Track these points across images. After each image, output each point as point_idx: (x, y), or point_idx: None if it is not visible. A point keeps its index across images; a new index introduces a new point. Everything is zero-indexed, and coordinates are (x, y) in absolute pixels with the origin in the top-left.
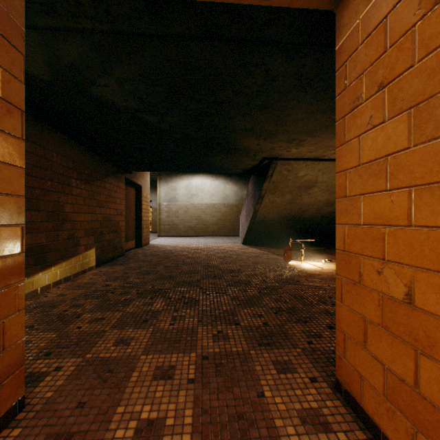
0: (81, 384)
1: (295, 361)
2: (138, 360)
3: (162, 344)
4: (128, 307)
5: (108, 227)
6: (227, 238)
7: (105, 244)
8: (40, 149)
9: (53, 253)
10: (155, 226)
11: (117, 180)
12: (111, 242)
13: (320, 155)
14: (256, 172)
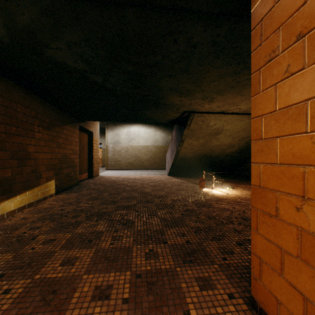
0: (25, 307)
1: (214, 278)
2: (80, 280)
3: (102, 263)
4: (77, 229)
5: (65, 163)
6: (156, 170)
7: (63, 176)
8: (6, 101)
9: (18, 184)
10: (104, 162)
11: (73, 127)
12: (68, 174)
13: (226, 109)
14: (178, 122)
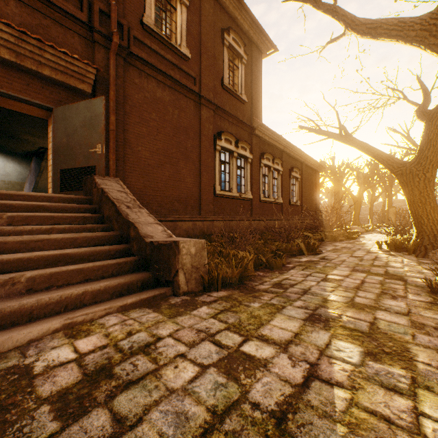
0: None
1: None
2: None
3: None
4: None
5: None
6: None
7: None
8: None
9: None
10: None
11: None
12: None
13: None
14: (37, 155)
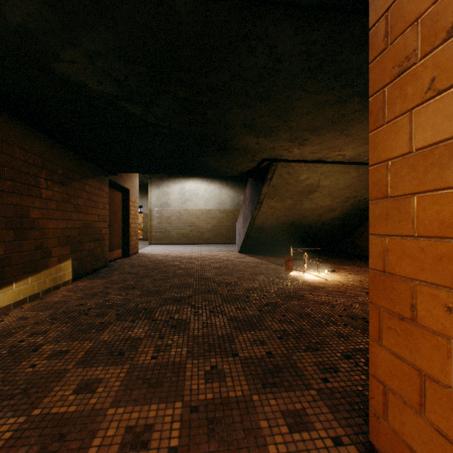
0: None
1: (310, 411)
2: (103, 417)
3: (139, 388)
4: (103, 334)
5: (88, 235)
6: (223, 245)
7: (84, 254)
8: None
9: (14, 267)
10: (146, 233)
11: (99, 182)
12: (92, 252)
13: (324, 156)
14: (254, 176)
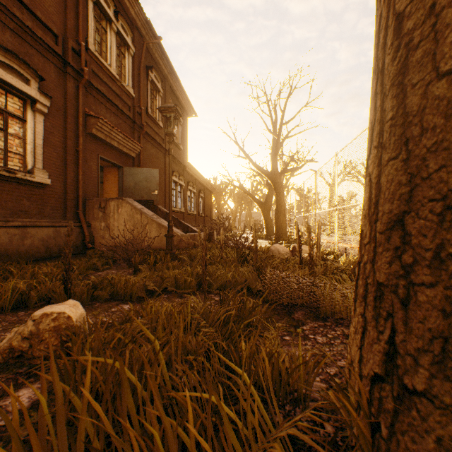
0: None
1: None
2: None
3: None
4: None
5: None
6: None
7: None
8: None
9: None
10: None
11: None
12: None
13: None
14: None
